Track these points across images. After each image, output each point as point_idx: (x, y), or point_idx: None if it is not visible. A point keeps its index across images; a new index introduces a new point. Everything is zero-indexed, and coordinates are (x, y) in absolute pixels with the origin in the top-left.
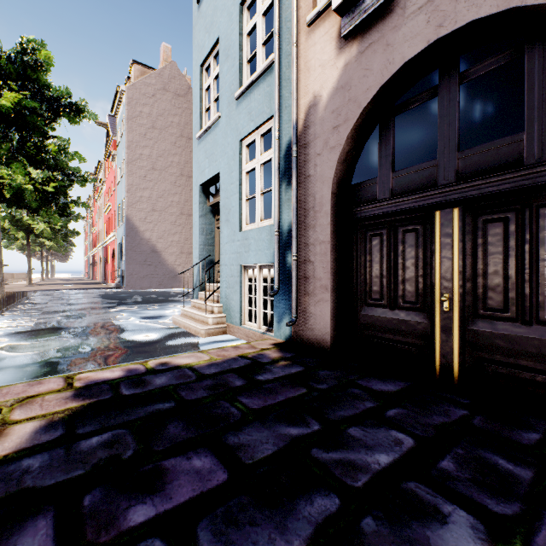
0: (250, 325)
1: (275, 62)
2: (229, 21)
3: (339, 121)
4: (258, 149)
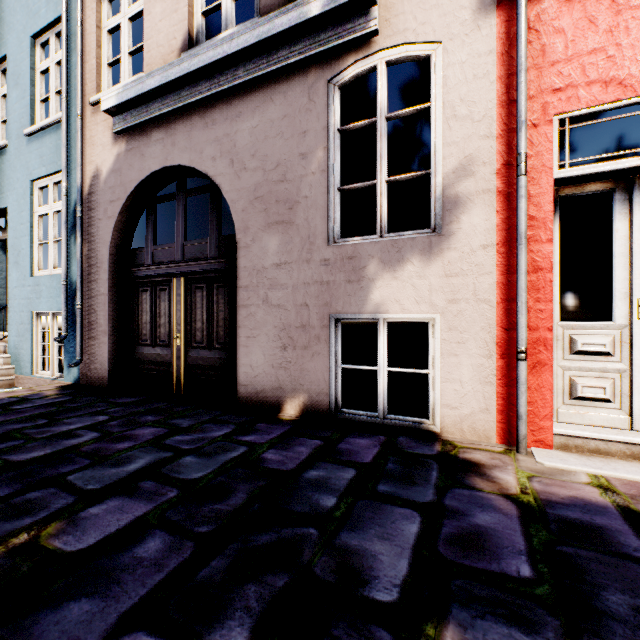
0: (44, 374)
1: (63, 123)
2: (18, 46)
3: (114, 197)
4: (51, 196)
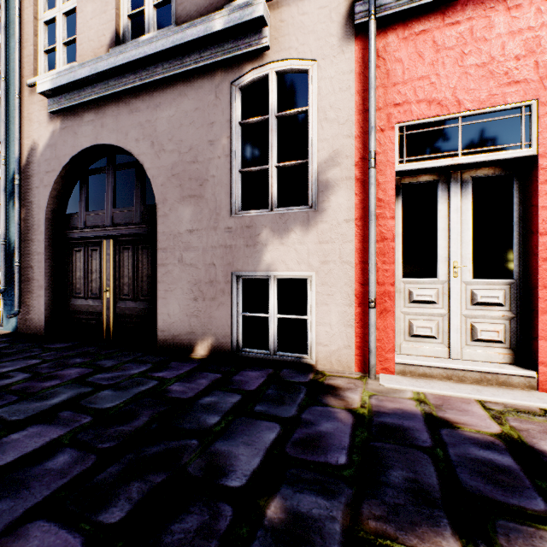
0: None
1: (2, 100)
2: None
3: (50, 169)
4: None
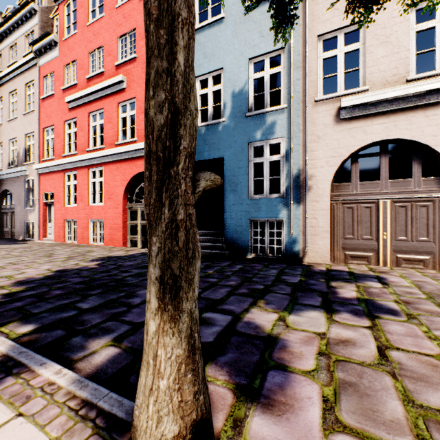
0: None
1: None
2: None
3: None
4: None
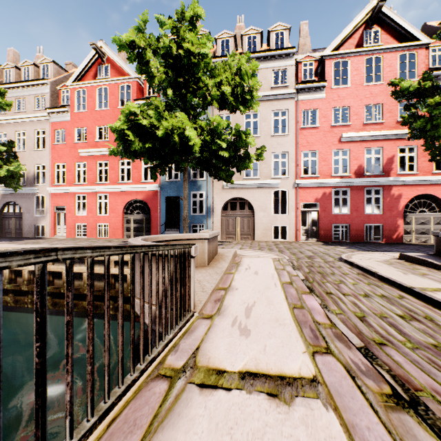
0: None
1: None
2: None
3: (1, 204)
4: None
